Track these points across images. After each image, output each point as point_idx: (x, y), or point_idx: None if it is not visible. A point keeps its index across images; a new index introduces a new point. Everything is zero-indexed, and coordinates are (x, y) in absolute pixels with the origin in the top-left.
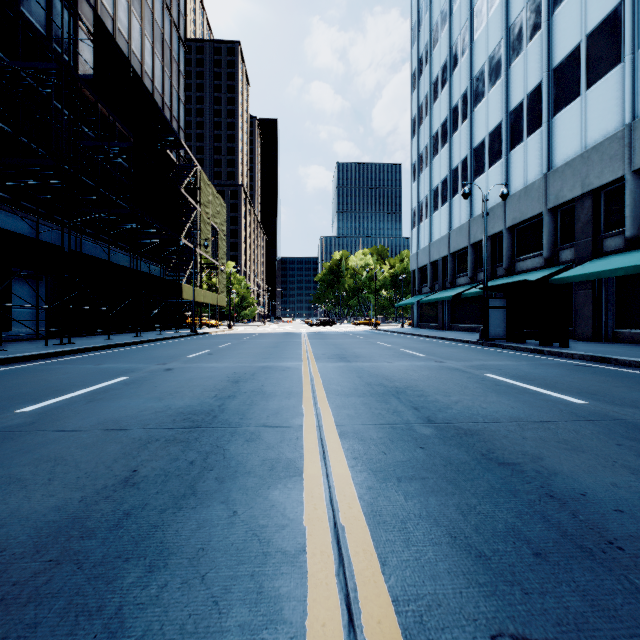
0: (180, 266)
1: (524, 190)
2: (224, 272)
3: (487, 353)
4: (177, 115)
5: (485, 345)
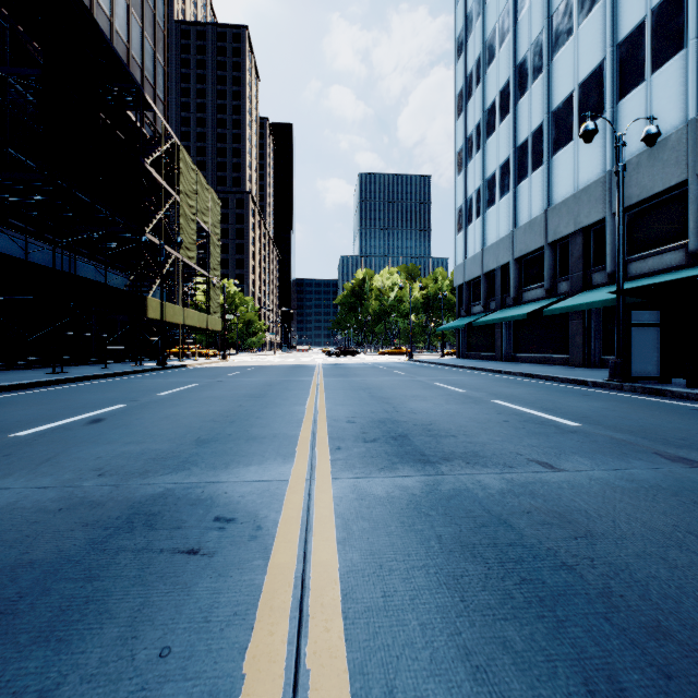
0: (147, 273)
1: (647, 152)
2: (218, 287)
3: (695, 415)
4: (153, 79)
5: (630, 390)
